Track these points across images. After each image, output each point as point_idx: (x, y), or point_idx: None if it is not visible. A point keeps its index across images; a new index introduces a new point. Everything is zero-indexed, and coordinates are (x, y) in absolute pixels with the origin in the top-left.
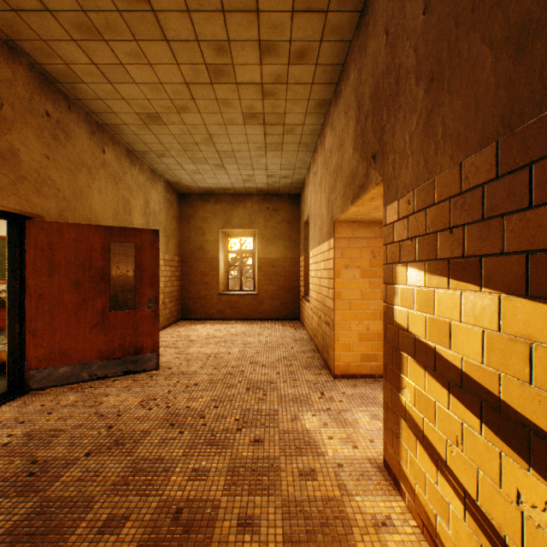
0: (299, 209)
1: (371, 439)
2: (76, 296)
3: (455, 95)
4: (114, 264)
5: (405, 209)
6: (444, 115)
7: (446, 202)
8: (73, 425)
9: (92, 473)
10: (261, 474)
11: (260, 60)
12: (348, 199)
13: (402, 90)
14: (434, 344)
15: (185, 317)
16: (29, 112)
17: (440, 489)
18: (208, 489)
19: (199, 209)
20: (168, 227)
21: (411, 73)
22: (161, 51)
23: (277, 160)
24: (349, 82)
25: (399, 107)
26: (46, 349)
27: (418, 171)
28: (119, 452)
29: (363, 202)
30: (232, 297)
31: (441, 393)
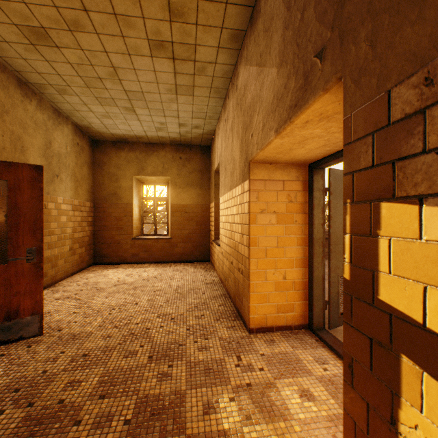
0: (210, 160)
1: None
2: None
3: None
4: None
5: (414, 99)
6: None
7: None
8: None
9: None
10: None
11: None
12: (270, 130)
13: None
14: None
15: (99, 261)
16: None
17: None
18: None
19: (113, 156)
20: (78, 172)
21: None
22: None
23: (188, 106)
24: None
25: None
26: None
27: None
28: None
29: (292, 130)
30: (146, 241)
31: None
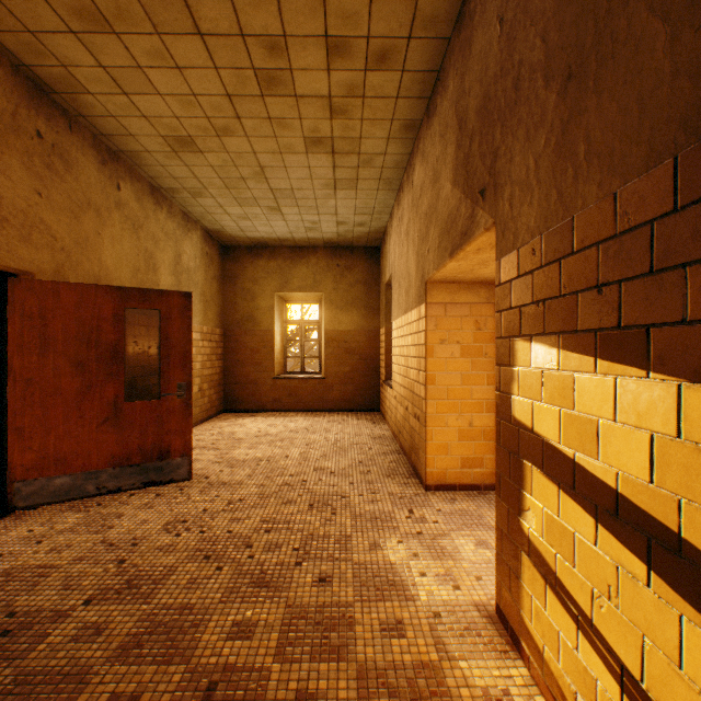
0: (379, 267)
1: (478, 576)
2: (78, 381)
3: (607, 95)
4: (133, 338)
5: (528, 262)
6: (588, 126)
7: (592, 250)
8: (70, 559)
9: (92, 631)
10: (328, 629)
11: (327, 63)
12: (445, 251)
13: (524, 96)
14: (573, 450)
15: (230, 408)
16: (12, 131)
17: (582, 657)
18: (253, 652)
19: (248, 267)
20: (207, 290)
21: (537, 71)
22: (194, 50)
23: (350, 201)
24: (448, 94)
25: (519, 120)
26: (37, 453)
27: (548, 207)
28: (131, 598)
29: (466, 255)
30: (291, 381)
31: (584, 521)
